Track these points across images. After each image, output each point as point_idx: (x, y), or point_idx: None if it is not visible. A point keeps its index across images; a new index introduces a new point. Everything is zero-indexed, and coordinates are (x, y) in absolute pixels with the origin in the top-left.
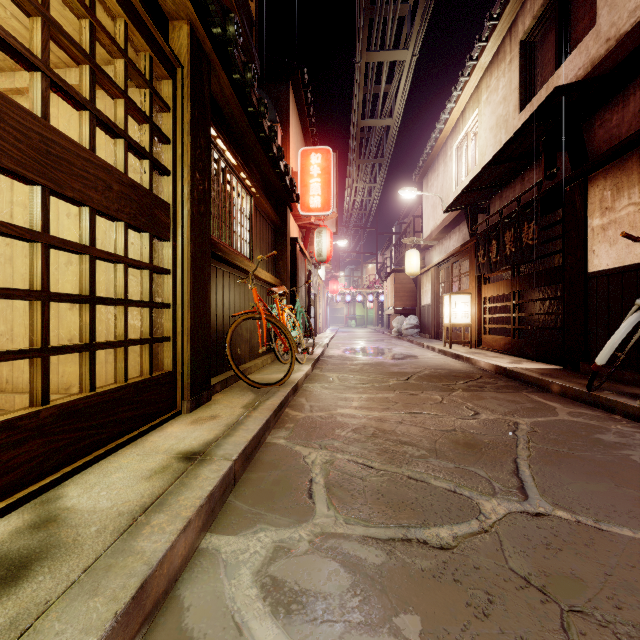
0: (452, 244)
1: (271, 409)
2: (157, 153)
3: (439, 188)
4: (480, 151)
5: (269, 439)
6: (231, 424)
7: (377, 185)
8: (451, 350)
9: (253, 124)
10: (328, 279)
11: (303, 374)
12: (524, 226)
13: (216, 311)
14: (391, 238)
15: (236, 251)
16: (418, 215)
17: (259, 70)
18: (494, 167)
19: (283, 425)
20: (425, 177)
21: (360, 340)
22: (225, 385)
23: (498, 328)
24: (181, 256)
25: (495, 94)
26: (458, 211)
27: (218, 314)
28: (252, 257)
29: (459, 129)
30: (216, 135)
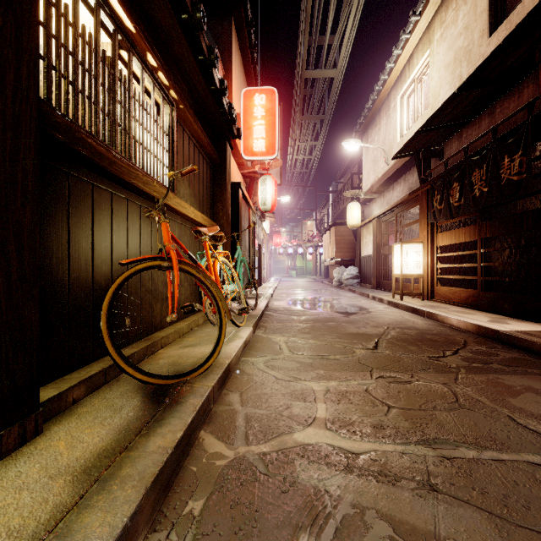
0: (396, 195)
1: (147, 477)
2: None
3: (381, 141)
4: (432, 93)
5: None
6: None
7: (318, 143)
8: (404, 303)
9: None
10: (272, 233)
11: (240, 345)
12: (504, 160)
13: (92, 255)
14: (328, 197)
15: (139, 168)
16: (356, 172)
17: None
18: (462, 96)
19: (178, 507)
20: (365, 134)
21: (303, 290)
22: (101, 380)
23: (451, 279)
24: None
25: (453, 27)
26: (404, 160)
27: (98, 261)
28: (173, 186)
29: (405, 77)
30: None
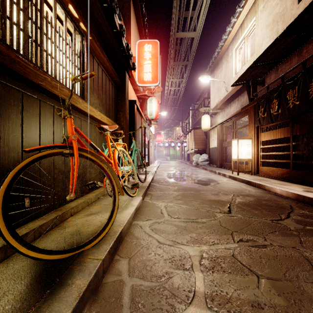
0: (232, 110)
1: None
2: None
3: (222, 77)
4: (257, 44)
5: None
6: None
7: (184, 80)
8: (240, 177)
9: None
10: (156, 134)
11: (132, 212)
12: (311, 82)
13: None
14: (189, 113)
15: (49, 75)
16: (206, 97)
17: None
18: (281, 41)
19: None
20: (212, 73)
21: (174, 168)
22: (1, 257)
23: (269, 162)
24: None
25: (272, 0)
26: (238, 88)
27: (6, 148)
28: (83, 95)
29: (238, 36)
30: None
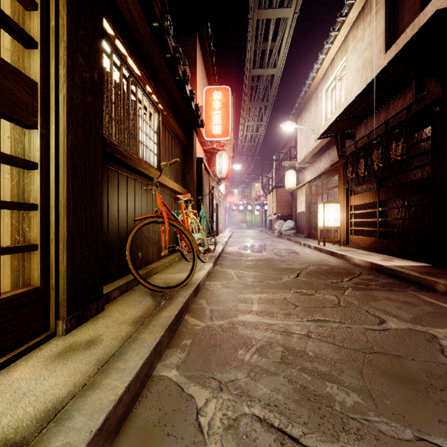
0: (322, 165)
1: (165, 325)
2: (26, 25)
3: (311, 123)
4: (347, 90)
5: (158, 369)
6: (106, 358)
7: (263, 123)
8: (325, 248)
9: (157, 40)
10: (226, 194)
11: (205, 273)
12: (392, 145)
13: (118, 215)
14: (272, 164)
15: (141, 159)
16: (293, 146)
17: (167, 4)
18: (365, 97)
19: (179, 342)
20: (299, 116)
21: (251, 238)
22: (125, 289)
23: (361, 230)
24: (54, 148)
25: (361, 42)
26: (328, 139)
27: (121, 218)
28: (160, 167)
29: (328, 75)
30: (114, 34)
